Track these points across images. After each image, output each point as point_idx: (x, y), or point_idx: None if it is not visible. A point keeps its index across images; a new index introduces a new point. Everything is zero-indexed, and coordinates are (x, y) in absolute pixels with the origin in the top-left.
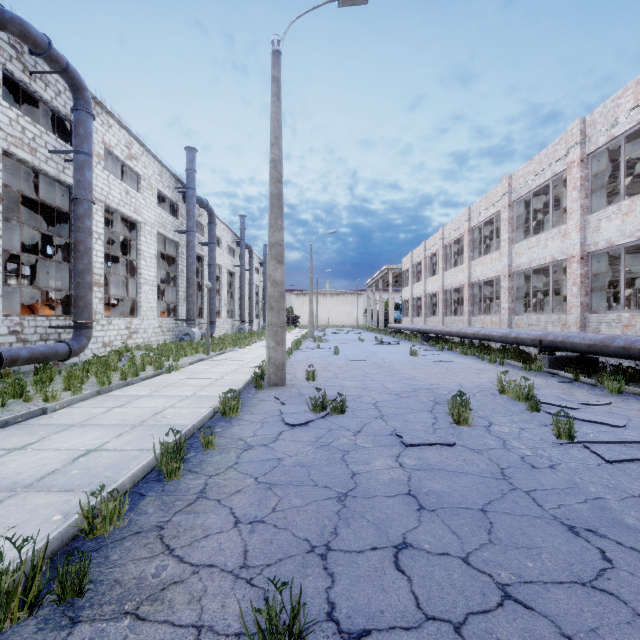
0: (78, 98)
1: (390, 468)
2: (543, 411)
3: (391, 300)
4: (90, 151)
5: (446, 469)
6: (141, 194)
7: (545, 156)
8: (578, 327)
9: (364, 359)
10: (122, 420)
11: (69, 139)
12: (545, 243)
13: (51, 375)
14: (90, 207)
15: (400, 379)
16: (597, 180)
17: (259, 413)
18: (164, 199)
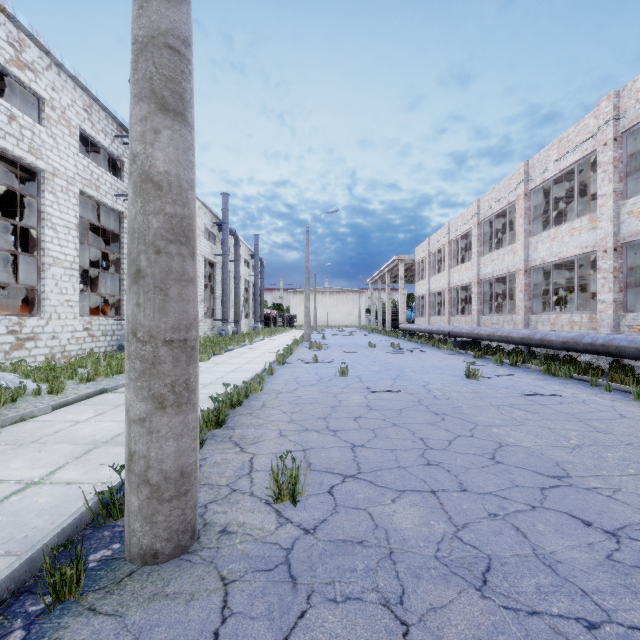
0: None
1: None
2: None
3: (402, 296)
4: None
5: None
6: (45, 128)
7: None
8: None
9: (395, 389)
10: None
11: None
12: None
13: None
14: None
15: (539, 484)
16: None
17: None
18: (115, 162)
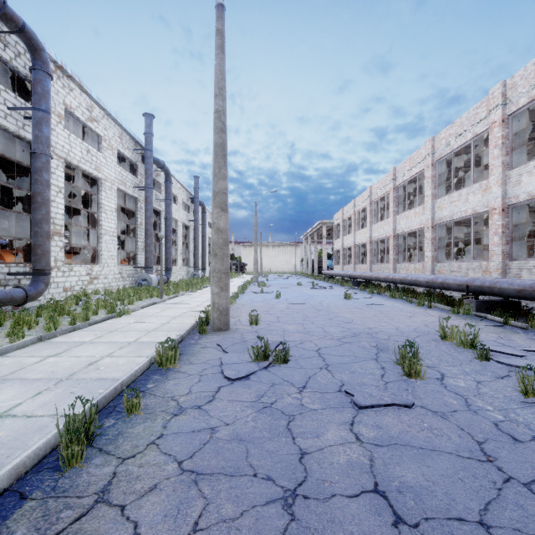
0: (36, 58)
1: (345, 443)
2: (492, 360)
3: (324, 250)
4: (48, 109)
5: (413, 444)
6: (102, 153)
7: (466, 119)
8: (499, 273)
9: (303, 302)
10: (50, 373)
11: (30, 98)
12: (466, 197)
13: (0, 320)
14: (48, 161)
15: (339, 323)
16: (517, 139)
17: (199, 363)
18: (126, 160)
